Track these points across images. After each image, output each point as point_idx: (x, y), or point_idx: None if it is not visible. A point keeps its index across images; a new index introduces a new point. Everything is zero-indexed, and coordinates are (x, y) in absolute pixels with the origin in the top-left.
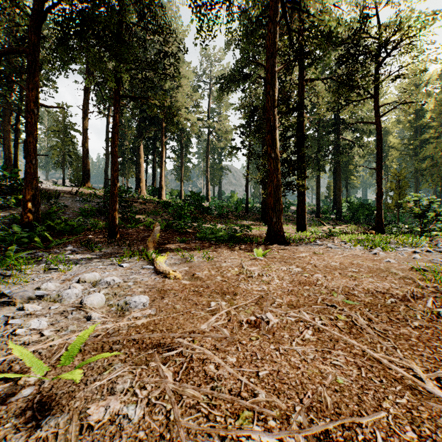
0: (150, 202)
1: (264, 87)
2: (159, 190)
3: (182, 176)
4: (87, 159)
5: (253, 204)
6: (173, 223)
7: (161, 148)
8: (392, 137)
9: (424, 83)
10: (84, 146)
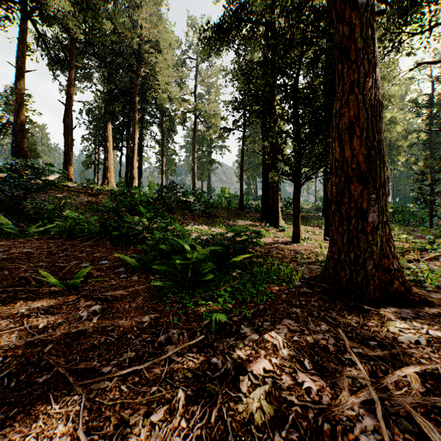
0: (108, 193)
1: (266, 40)
2: (129, 182)
3: (163, 167)
4: (23, 135)
5: (248, 200)
6: (111, 224)
7: (133, 128)
8: (400, 127)
9: (440, 64)
10: (18, 116)
